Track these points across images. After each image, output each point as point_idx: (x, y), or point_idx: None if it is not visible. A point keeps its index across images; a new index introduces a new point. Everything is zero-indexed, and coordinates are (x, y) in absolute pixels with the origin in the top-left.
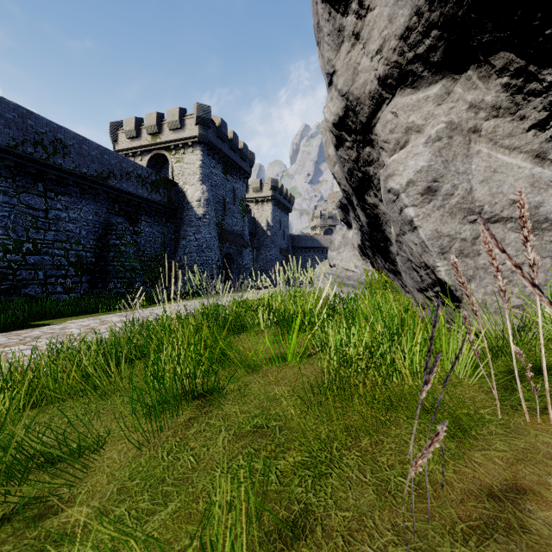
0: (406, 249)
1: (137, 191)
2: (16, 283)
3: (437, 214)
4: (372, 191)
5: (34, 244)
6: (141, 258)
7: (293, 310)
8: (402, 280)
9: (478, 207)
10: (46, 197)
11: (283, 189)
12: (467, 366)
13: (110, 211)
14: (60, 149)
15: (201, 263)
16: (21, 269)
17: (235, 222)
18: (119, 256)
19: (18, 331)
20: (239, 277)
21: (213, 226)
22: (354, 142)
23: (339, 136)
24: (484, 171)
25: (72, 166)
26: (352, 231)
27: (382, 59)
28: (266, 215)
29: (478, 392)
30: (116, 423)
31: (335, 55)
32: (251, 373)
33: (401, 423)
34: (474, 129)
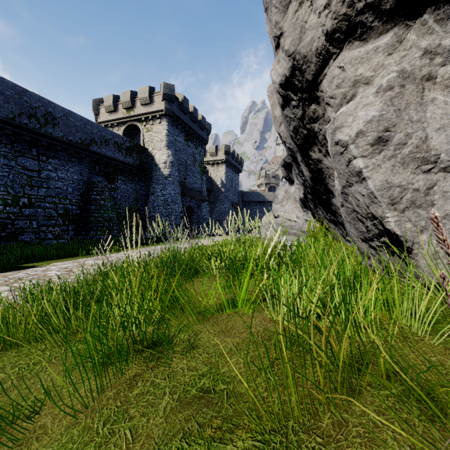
0: (352, 200)
1: (114, 155)
2: (14, 231)
3: (388, 164)
4: (316, 146)
5: (29, 199)
6: (117, 210)
7: (243, 257)
8: (342, 230)
9: (433, 156)
10: (39, 160)
11: (234, 153)
12: (427, 323)
13: (92, 172)
14: (51, 121)
15: (167, 214)
16: (18, 219)
17: (195, 180)
18: (99, 209)
19: (6, 273)
20: (198, 226)
21: (177, 184)
22: (299, 101)
23: (285, 96)
24: (440, 118)
25: (61, 134)
26: (294, 187)
27: (330, 13)
28: (221, 175)
29: (445, 354)
30: (61, 377)
31: (283, 17)
32: (202, 320)
33: (365, 395)
34: (428, 77)
